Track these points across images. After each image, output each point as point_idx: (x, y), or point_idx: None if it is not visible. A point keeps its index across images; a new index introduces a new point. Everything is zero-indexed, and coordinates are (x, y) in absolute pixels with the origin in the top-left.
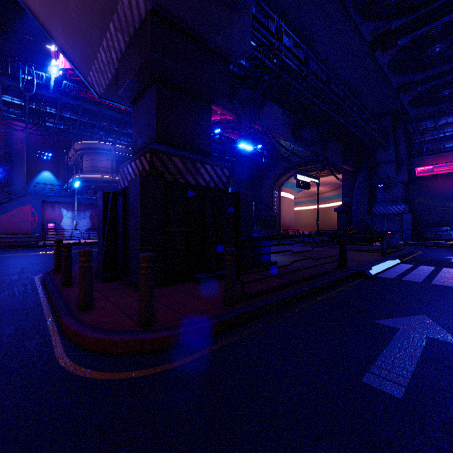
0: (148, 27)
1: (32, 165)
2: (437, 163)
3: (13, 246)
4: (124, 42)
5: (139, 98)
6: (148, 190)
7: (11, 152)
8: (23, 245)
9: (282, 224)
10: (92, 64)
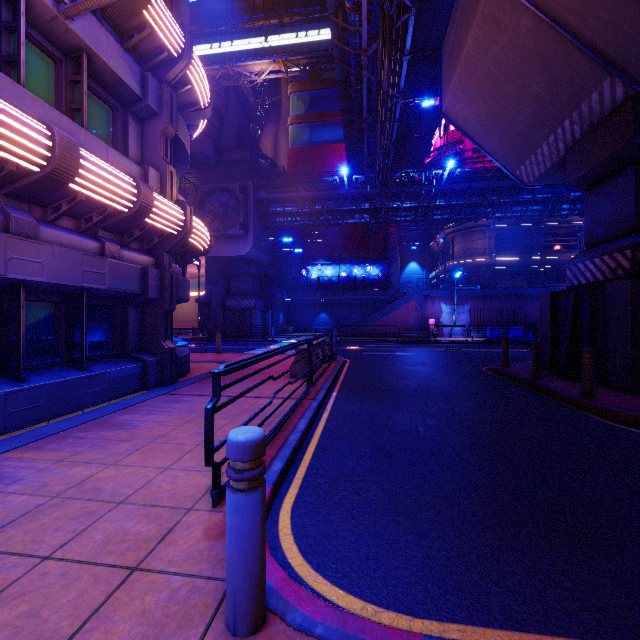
0: (628, 115)
1: (400, 258)
2: None
3: (412, 341)
4: (581, 131)
5: (597, 183)
6: (638, 292)
7: (387, 249)
8: (418, 340)
9: None
10: (526, 159)
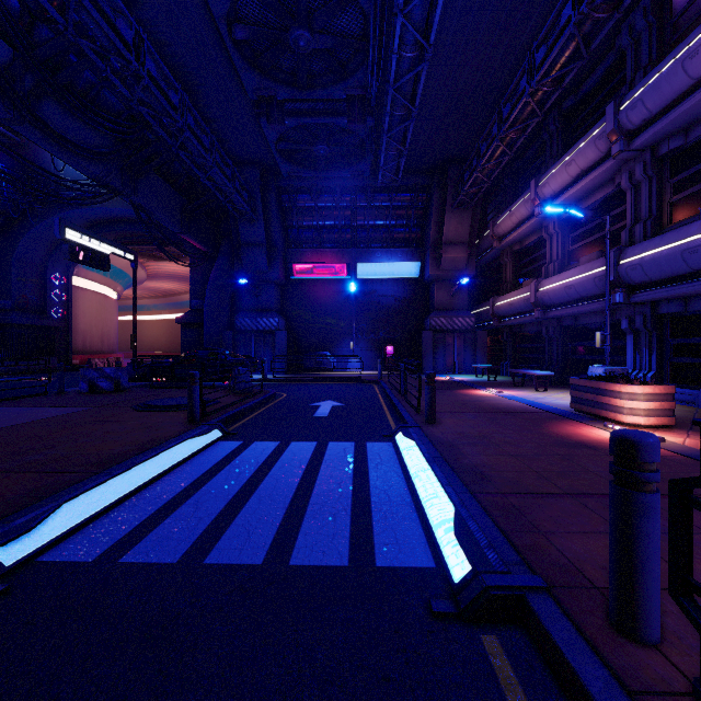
0: None
1: None
2: (317, 262)
3: None
4: None
5: None
6: None
7: None
8: None
9: (78, 345)
10: None
